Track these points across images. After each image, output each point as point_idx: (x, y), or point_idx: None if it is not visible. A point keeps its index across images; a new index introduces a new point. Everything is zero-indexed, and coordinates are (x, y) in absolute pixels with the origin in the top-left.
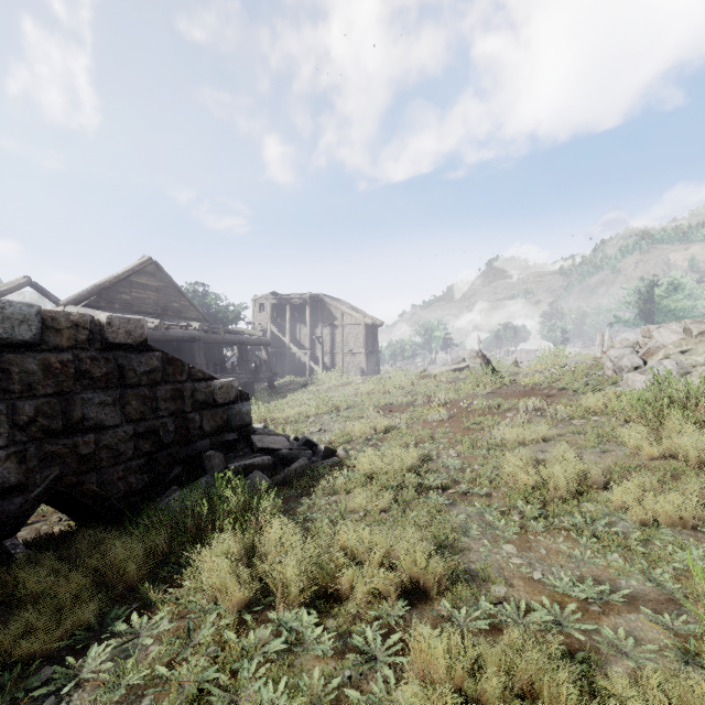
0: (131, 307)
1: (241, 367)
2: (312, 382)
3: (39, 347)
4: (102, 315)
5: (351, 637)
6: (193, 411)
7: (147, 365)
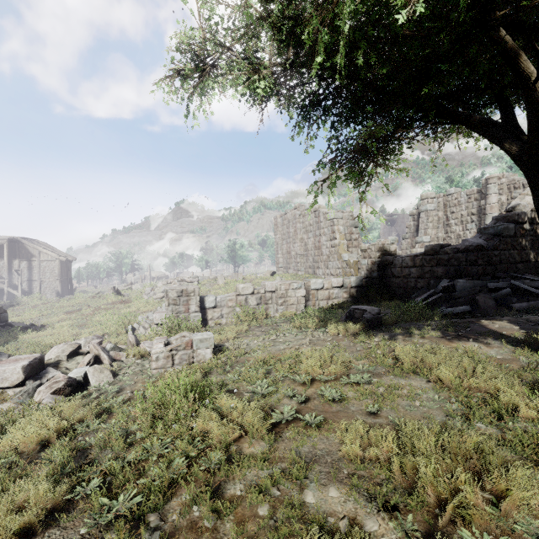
0: None
1: None
2: (17, 304)
3: None
4: None
5: None
6: None
7: None
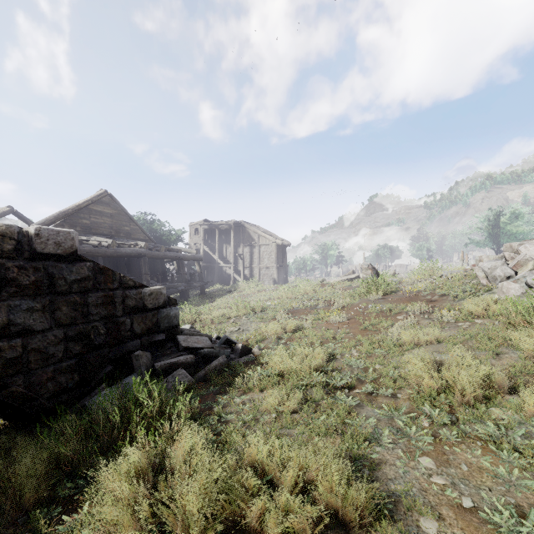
0: (90, 230)
1: (179, 277)
2: (234, 289)
3: None
4: (31, 227)
5: None
6: (124, 315)
7: (77, 274)
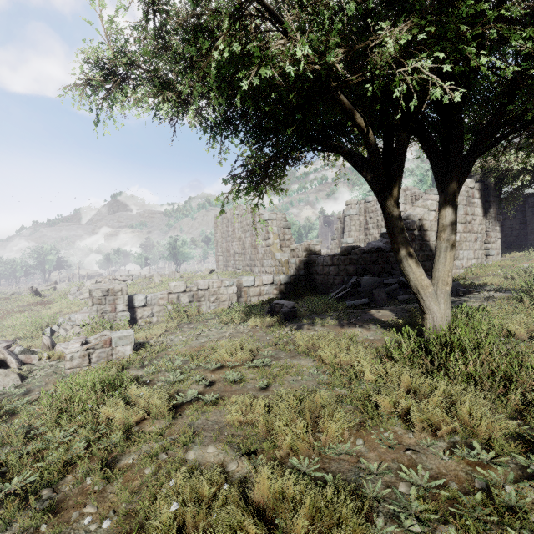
0: None
1: None
2: None
3: None
4: None
5: None
6: None
7: None
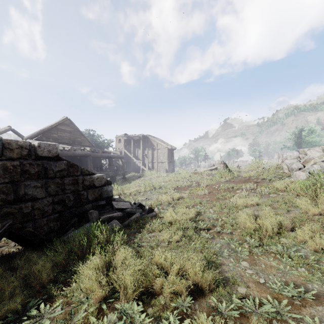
0: (58, 140)
1: (110, 168)
2: (143, 176)
3: (0, 158)
4: (35, 142)
5: (161, 320)
6: (83, 190)
7: (59, 167)
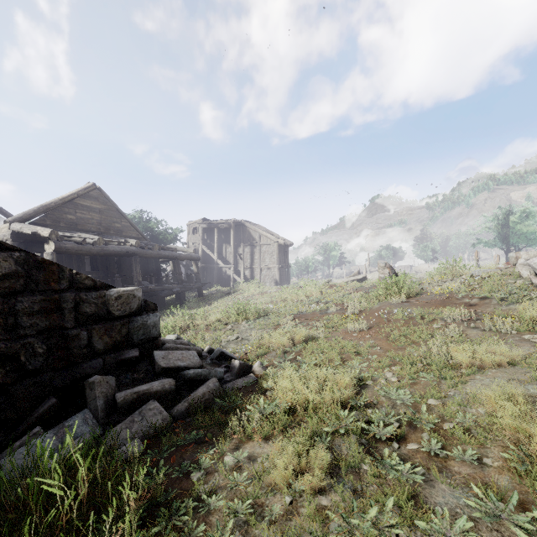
0: (76, 226)
1: (176, 278)
2: (234, 291)
3: None
4: None
5: None
6: (77, 326)
7: None
